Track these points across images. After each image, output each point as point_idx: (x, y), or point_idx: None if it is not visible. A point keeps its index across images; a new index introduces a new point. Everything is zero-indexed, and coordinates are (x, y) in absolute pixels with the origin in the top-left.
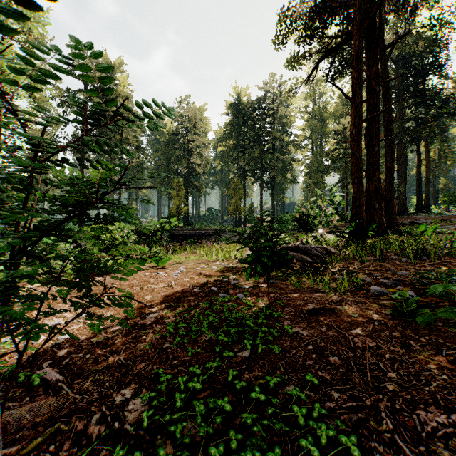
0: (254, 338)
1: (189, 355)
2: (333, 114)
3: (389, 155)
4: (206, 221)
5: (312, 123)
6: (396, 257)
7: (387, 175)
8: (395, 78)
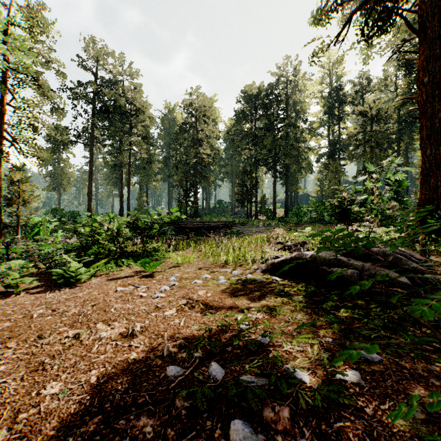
0: None
1: None
2: (353, 97)
3: None
4: (216, 213)
5: (329, 108)
6: None
7: None
8: None
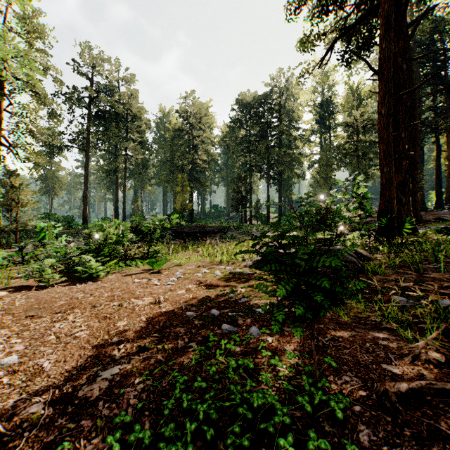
0: None
1: None
2: (343, 106)
3: (411, 145)
4: (211, 218)
5: (321, 116)
6: None
7: (410, 167)
8: (423, 55)
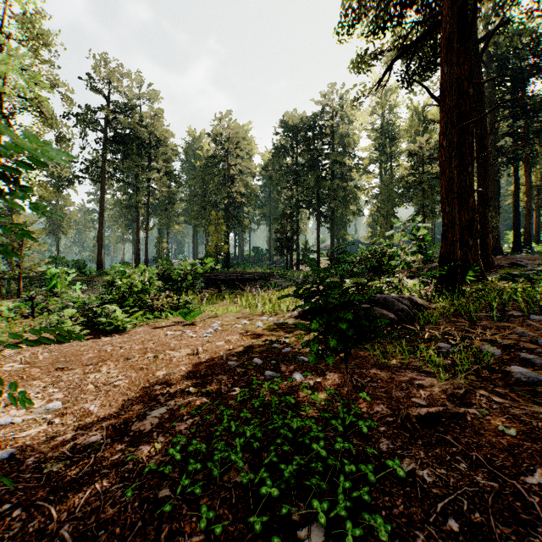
0: (328, 482)
1: (202, 528)
2: (407, 131)
3: (482, 179)
4: (251, 262)
5: (380, 143)
6: (518, 313)
7: (480, 204)
8: (493, 78)
